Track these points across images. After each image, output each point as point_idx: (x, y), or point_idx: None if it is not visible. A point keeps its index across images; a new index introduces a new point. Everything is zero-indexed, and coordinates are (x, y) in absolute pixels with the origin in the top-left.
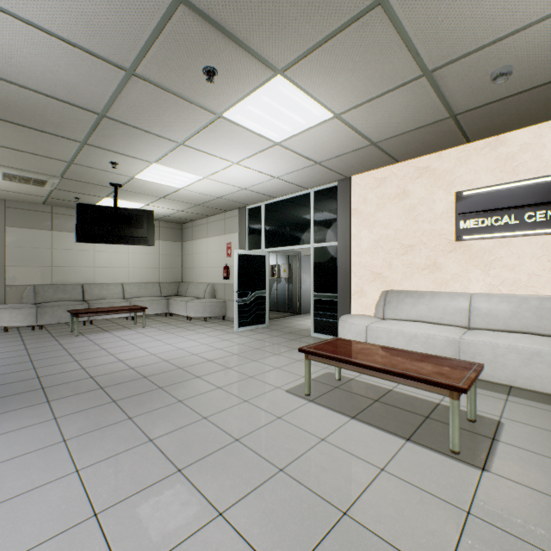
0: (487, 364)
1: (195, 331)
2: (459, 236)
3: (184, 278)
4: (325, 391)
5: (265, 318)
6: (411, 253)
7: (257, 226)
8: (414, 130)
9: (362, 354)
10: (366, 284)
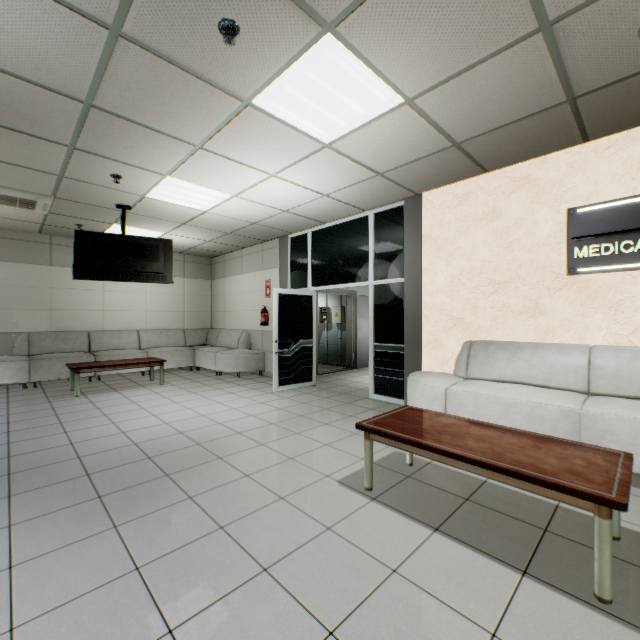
0: (623, 447)
1: (225, 390)
2: (572, 268)
3: (214, 324)
4: (393, 482)
5: (312, 375)
6: (504, 292)
7: (302, 260)
8: (514, 123)
9: (447, 434)
10: (442, 332)
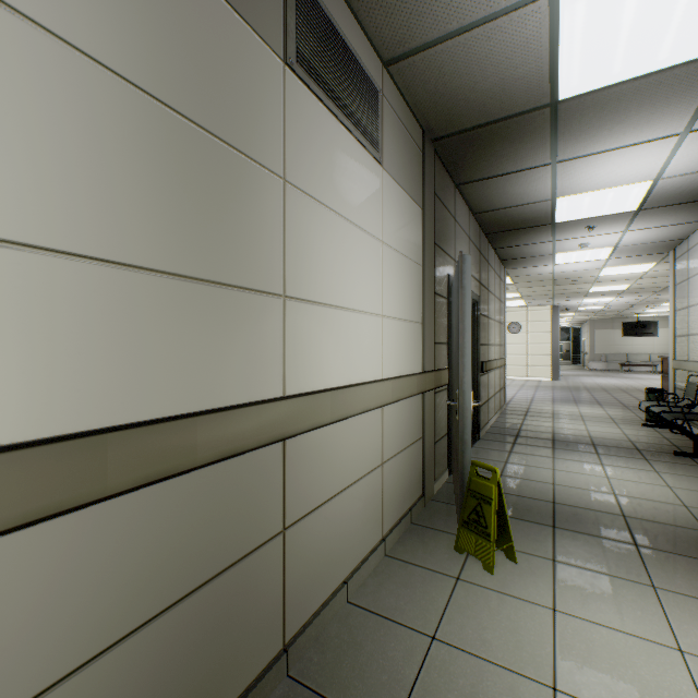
0: None
1: None
2: None
3: None
4: None
5: None
6: None
7: None
8: None
9: None
10: None
